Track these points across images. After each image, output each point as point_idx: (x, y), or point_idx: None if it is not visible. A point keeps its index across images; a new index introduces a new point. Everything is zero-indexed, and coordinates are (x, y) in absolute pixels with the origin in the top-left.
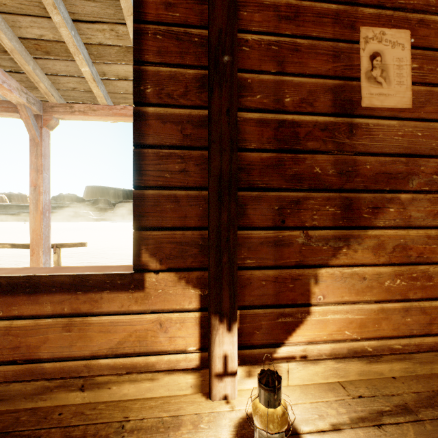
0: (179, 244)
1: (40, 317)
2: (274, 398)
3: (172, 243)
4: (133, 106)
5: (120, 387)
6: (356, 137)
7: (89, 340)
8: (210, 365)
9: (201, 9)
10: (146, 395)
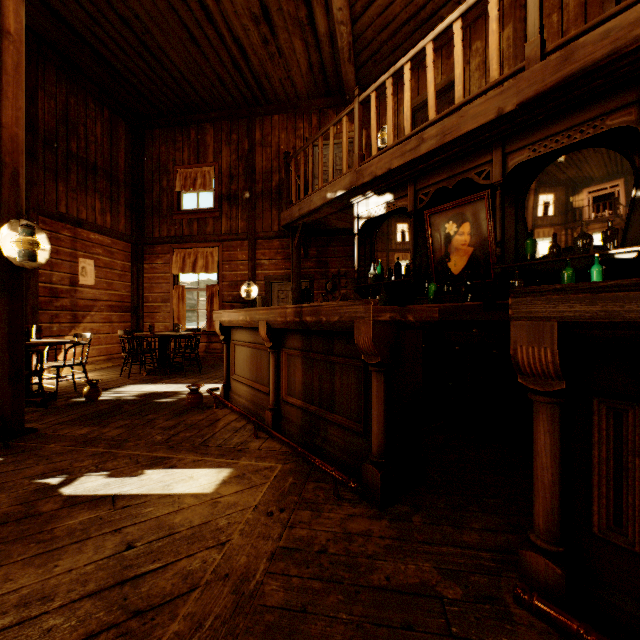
0: None
1: None
2: None
3: None
4: None
5: None
6: (78, 293)
7: None
8: None
9: None
10: None
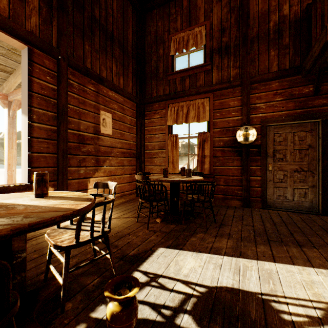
0: None
1: None
2: None
3: None
4: (28, 122)
5: None
6: (99, 141)
7: None
8: None
9: (54, 93)
10: None
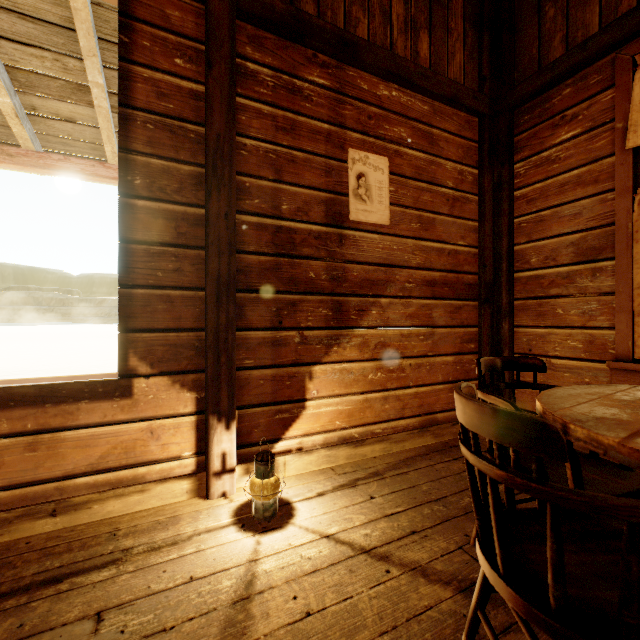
0: (173, 346)
1: None
2: (268, 470)
3: (166, 345)
4: (119, 197)
5: (103, 505)
6: (346, 246)
7: (62, 458)
8: (208, 465)
9: (198, 106)
10: (136, 508)
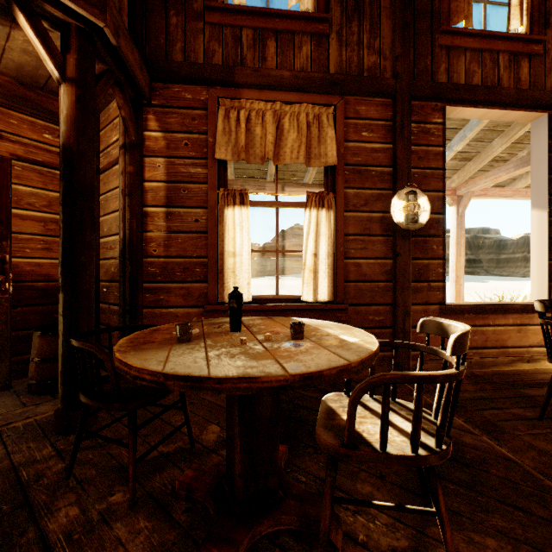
0: None
1: (507, 326)
2: None
3: None
4: (547, 218)
5: (544, 362)
6: None
7: (528, 338)
8: None
9: None
10: None
